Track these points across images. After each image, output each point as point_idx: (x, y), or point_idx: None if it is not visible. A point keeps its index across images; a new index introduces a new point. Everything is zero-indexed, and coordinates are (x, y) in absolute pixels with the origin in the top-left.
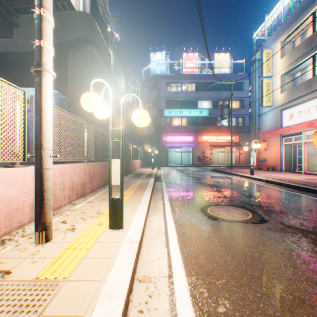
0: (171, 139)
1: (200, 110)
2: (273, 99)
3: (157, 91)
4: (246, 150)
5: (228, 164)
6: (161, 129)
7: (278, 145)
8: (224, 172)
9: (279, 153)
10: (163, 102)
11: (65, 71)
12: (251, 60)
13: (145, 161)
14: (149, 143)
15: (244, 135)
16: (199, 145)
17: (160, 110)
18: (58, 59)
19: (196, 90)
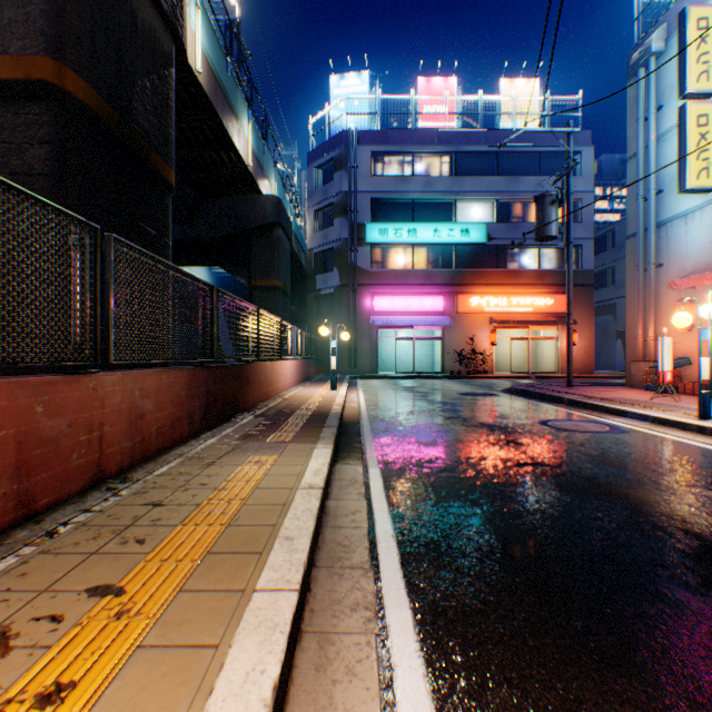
0: (385, 306)
1: (465, 226)
2: None
3: (348, 176)
4: (685, 324)
5: (537, 372)
6: (358, 276)
7: None
8: (563, 400)
9: None
10: (365, 206)
11: None
12: (630, 61)
13: (315, 364)
14: (328, 315)
15: (582, 295)
16: (460, 320)
17: (356, 227)
18: None
19: (454, 174)
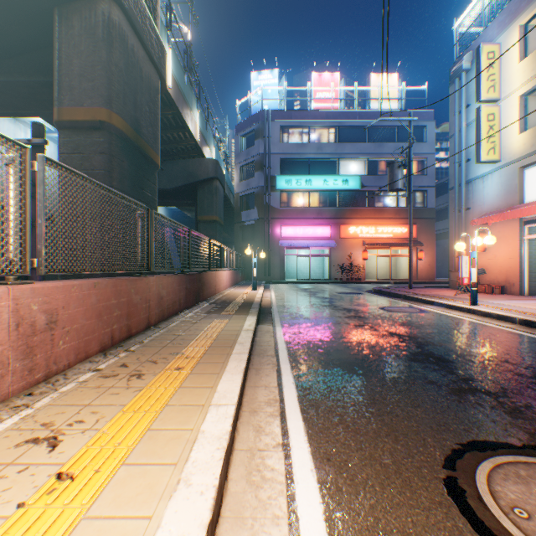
0: (289, 233)
1: (345, 177)
2: (501, 147)
3: (263, 143)
4: (461, 249)
5: (395, 279)
6: (271, 212)
7: (514, 240)
8: (401, 296)
9: (517, 258)
10: (276, 163)
11: (52, 67)
12: (450, 73)
13: (241, 274)
14: (250, 239)
15: (427, 225)
16: (342, 243)
17: (269, 178)
18: (32, 37)
19: (337, 141)
